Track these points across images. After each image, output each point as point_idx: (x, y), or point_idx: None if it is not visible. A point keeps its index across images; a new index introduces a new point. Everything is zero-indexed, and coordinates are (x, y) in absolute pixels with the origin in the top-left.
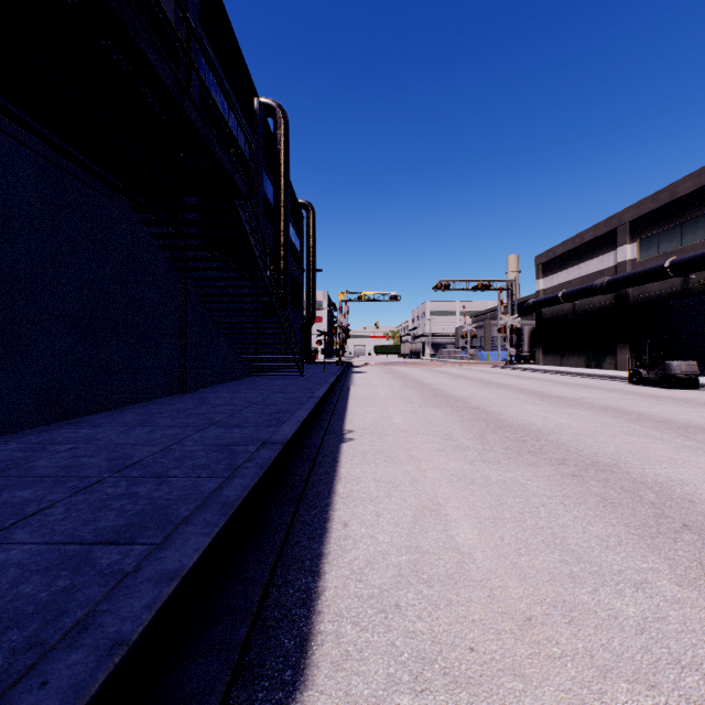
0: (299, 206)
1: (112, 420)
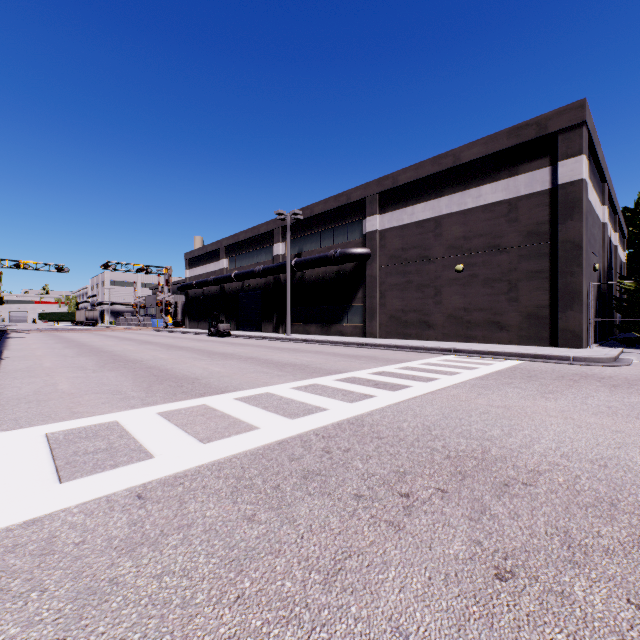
0: None
1: None
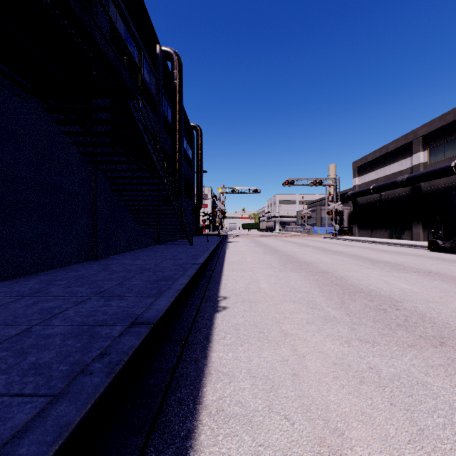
0: (191, 127)
1: (11, 288)
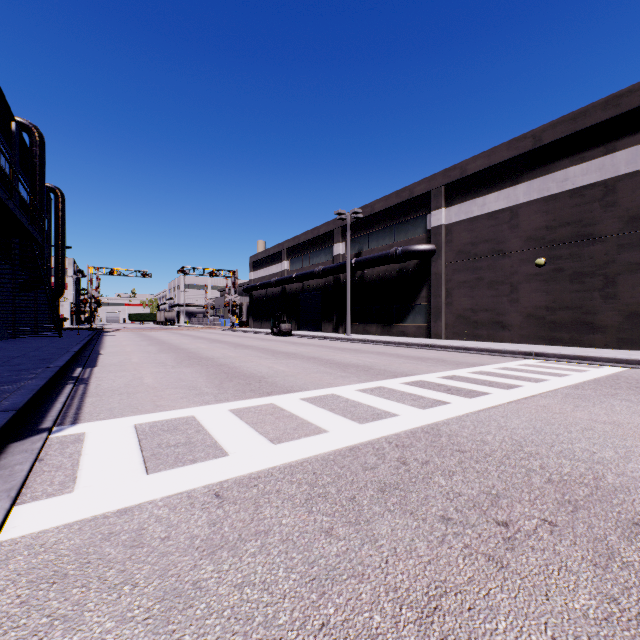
0: (47, 190)
1: None
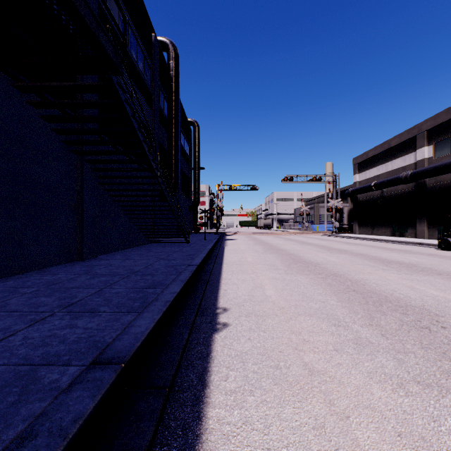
0: (188, 123)
1: None
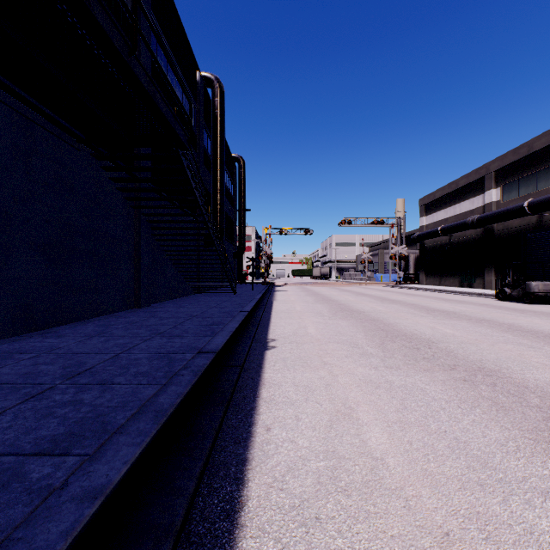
0: (232, 159)
1: (75, 331)
